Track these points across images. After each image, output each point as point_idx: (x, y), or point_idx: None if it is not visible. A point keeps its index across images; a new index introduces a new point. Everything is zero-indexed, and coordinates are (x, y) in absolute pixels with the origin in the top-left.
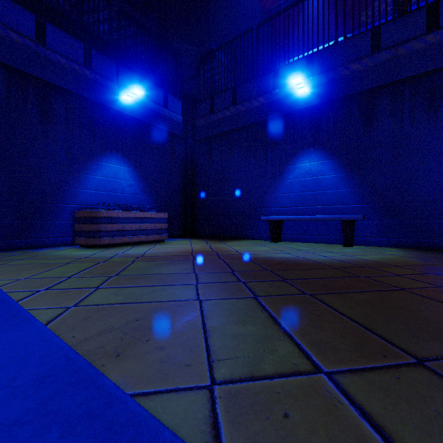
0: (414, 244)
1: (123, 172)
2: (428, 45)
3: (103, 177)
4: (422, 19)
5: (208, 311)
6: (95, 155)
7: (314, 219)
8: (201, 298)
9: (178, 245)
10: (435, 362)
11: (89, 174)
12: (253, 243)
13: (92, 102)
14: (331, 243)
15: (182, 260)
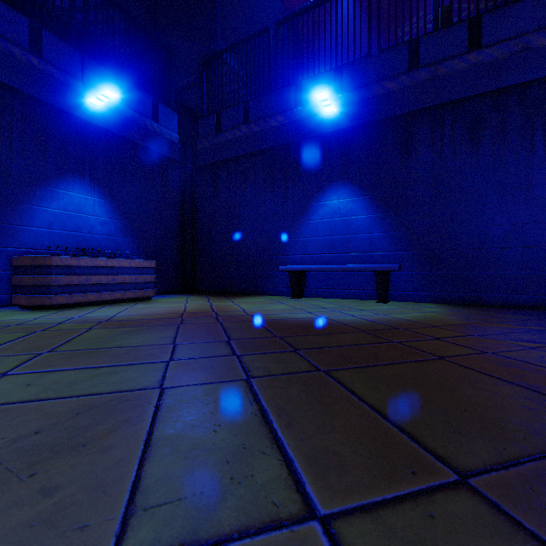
0: (455, 299)
1: (92, 204)
2: (470, 65)
3: (60, 210)
4: (464, 34)
5: (166, 408)
6: (48, 178)
7: (343, 269)
8: (165, 385)
9: (168, 304)
10: (484, 477)
11: (38, 205)
12: (269, 300)
13: (42, 104)
14: (364, 298)
15: (163, 325)
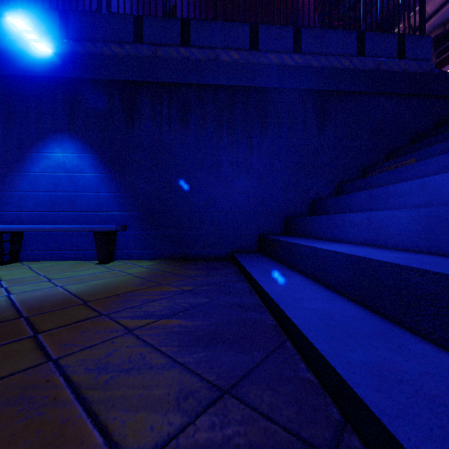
0: (171, 255)
1: None
2: (181, 57)
3: None
4: (178, 29)
5: None
6: None
7: (58, 229)
8: None
9: None
10: None
11: None
12: None
13: None
14: (91, 259)
15: None
